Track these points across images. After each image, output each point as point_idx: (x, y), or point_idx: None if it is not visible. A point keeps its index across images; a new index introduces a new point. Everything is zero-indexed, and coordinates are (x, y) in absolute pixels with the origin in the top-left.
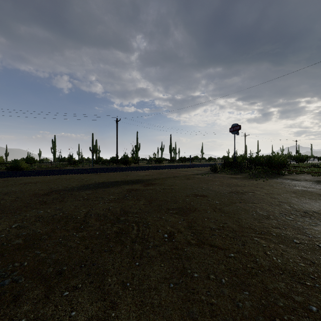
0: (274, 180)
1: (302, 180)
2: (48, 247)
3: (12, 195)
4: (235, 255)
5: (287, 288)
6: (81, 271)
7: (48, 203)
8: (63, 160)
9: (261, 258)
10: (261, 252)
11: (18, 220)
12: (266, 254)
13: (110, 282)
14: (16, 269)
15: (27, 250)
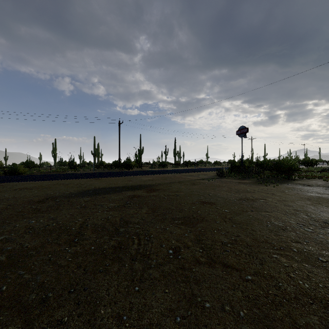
0: (284, 185)
1: (314, 186)
2: (34, 266)
3: (4, 202)
4: (253, 278)
5: (321, 325)
6: (69, 298)
7: (42, 212)
8: (64, 164)
9: (284, 281)
10: (284, 274)
11: (5, 232)
12: (290, 276)
13: (103, 315)
14: None
15: (9, 270)
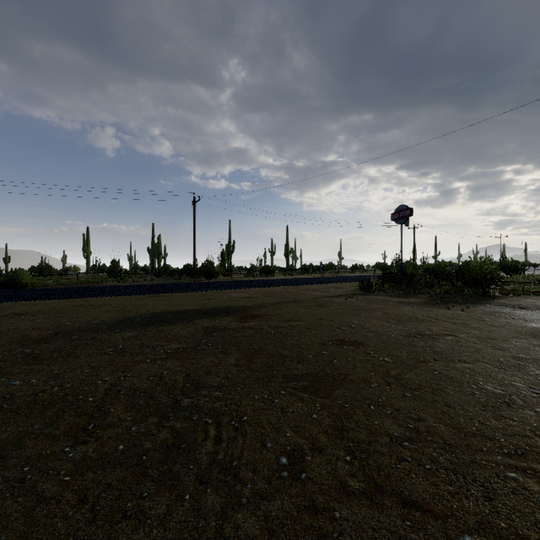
0: (480, 308)
1: (532, 308)
2: None
3: None
4: None
5: None
6: None
7: (41, 361)
8: (103, 270)
9: None
10: None
11: None
12: None
13: None
14: None
15: None
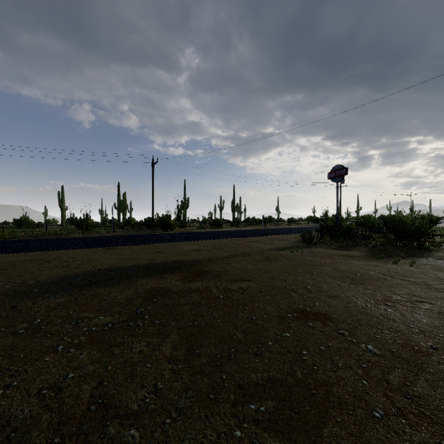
0: (425, 262)
1: None
2: None
3: None
4: None
5: None
6: None
7: None
8: (75, 223)
9: None
10: None
11: None
12: None
13: None
14: None
15: None
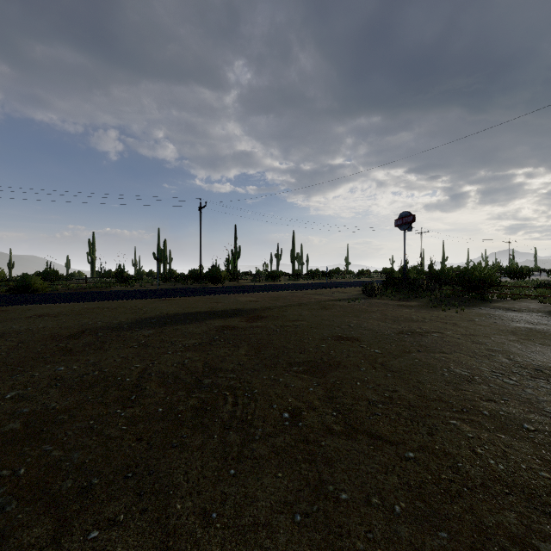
0: (474, 310)
1: (523, 311)
2: (67, 438)
3: (13, 337)
4: (417, 455)
5: (521, 525)
6: (125, 486)
7: (76, 353)
8: (108, 275)
9: (466, 460)
10: (466, 449)
11: (17, 385)
12: (475, 452)
13: (180, 511)
14: (4, 482)
15: (28, 444)
